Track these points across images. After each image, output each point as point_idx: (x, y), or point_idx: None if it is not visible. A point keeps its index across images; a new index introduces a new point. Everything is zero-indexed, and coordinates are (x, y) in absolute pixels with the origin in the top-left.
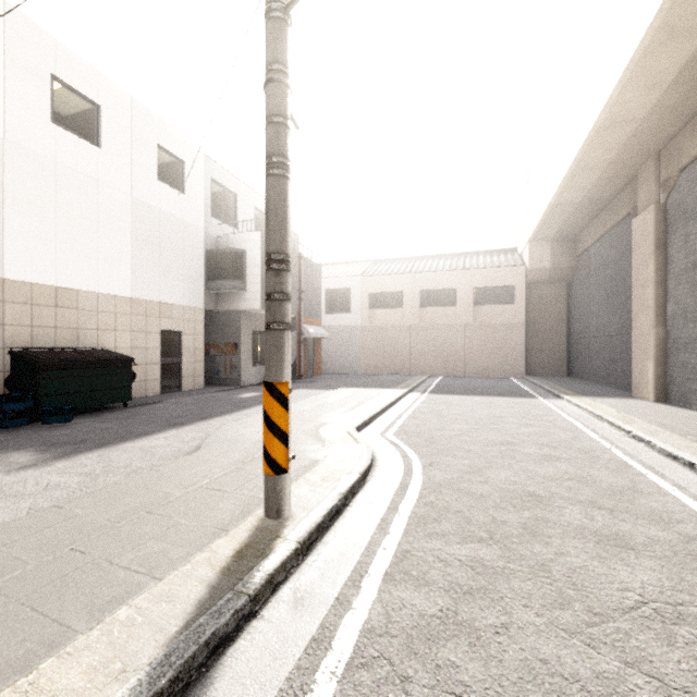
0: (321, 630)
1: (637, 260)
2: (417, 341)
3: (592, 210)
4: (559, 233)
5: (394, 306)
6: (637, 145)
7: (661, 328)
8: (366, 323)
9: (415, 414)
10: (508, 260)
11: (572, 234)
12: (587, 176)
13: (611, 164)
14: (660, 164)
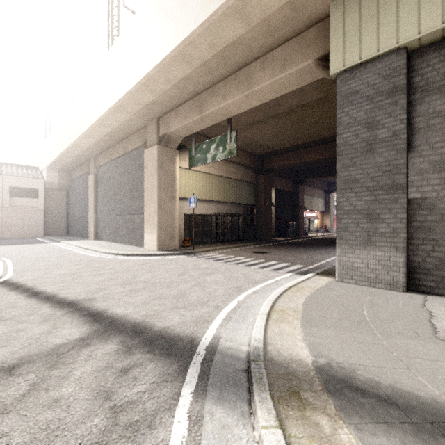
0: (4, 270)
1: (90, 191)
2: None
3: (76, 165)
4: (62, 168)
5: None
6: (88, 153)
7: (96, 215)
8: None
9: None
10: (33, 174)
11: (69, 170)
12: (72, 155)
13: (80, 155)
14: (95, 161)
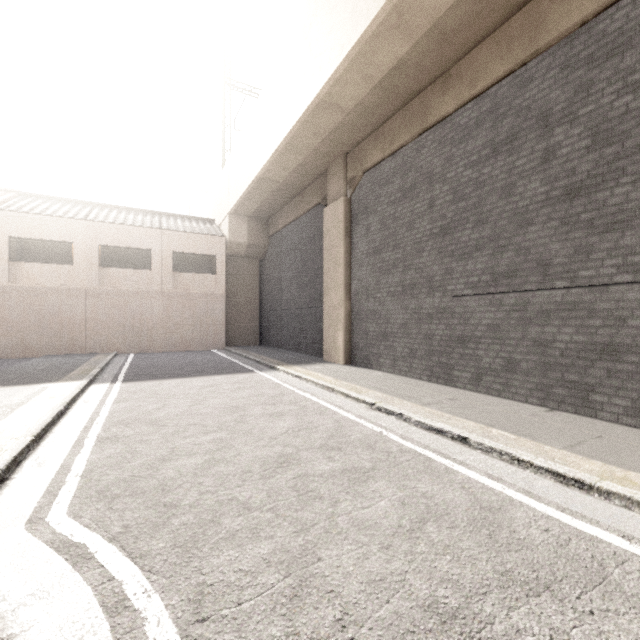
0: None
1: (329, 243)
2: (97, 310)
3: (287, 196)
4: (256, 212)
5: (59, 261)
6: (336, 139)
7: (348, 302)
8: (4, 282)
9: (111, 429)
10: (208, 229)
11: (266, 216)
12: (294, 157)
13: (314, 152)
14: (347, 165)
